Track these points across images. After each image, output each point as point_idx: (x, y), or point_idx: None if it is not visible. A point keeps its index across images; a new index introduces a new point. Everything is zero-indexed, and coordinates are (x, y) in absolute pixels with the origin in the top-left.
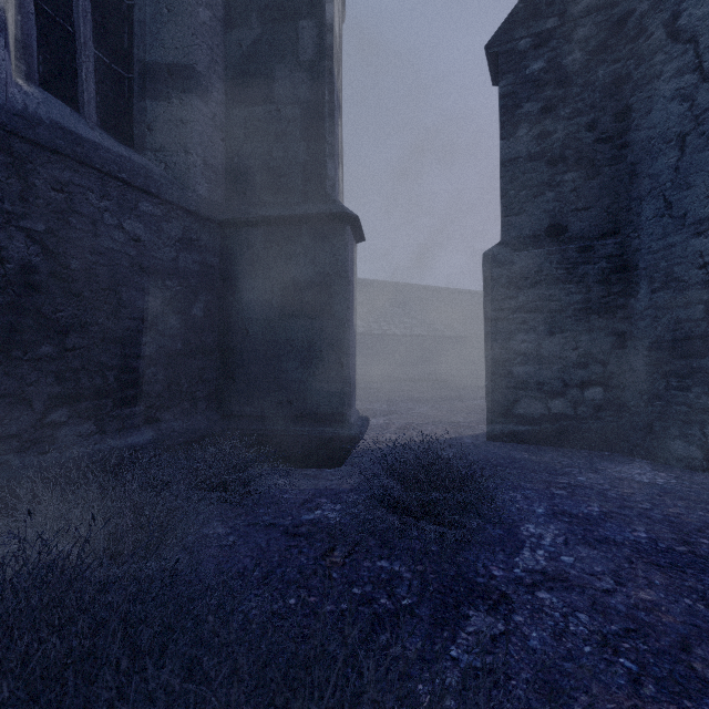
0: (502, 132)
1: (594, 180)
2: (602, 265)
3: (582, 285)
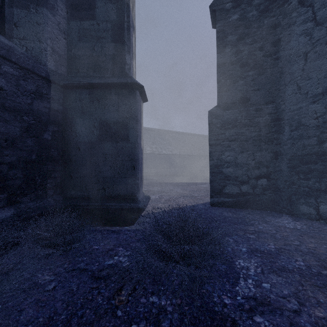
0: (218, 50)
1: (262, 75)
2: (266, 117)
3: (257, 127)
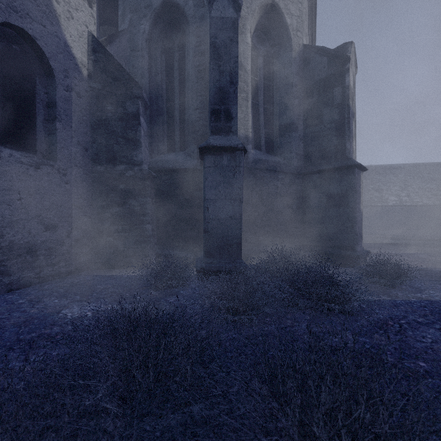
0: None
1: None
2: None
3: None
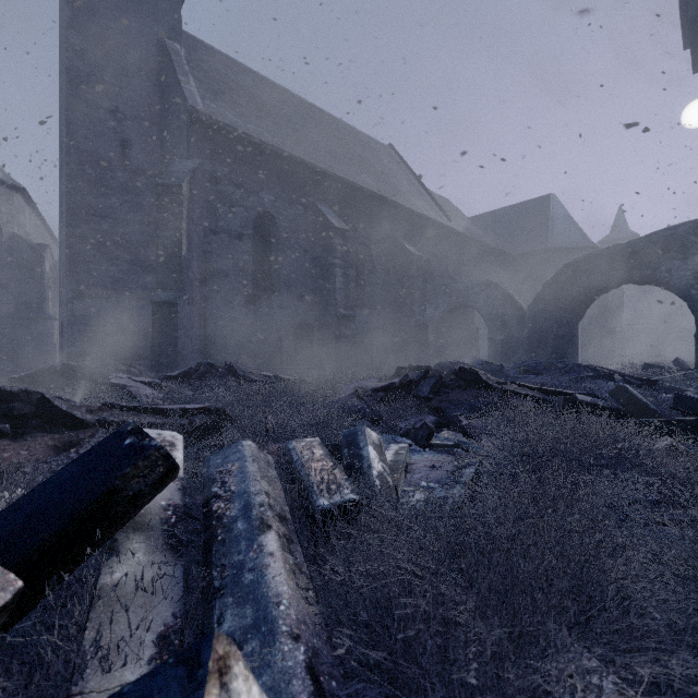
0: None
1: None
2: None
3: None
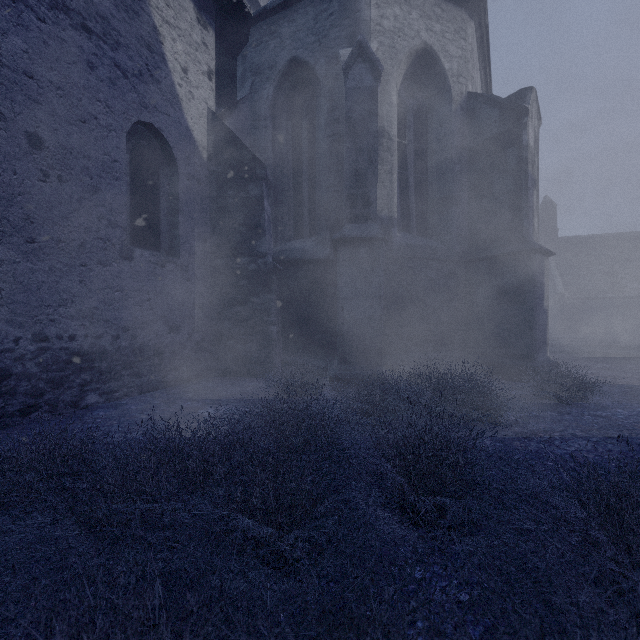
0: None
1: None
2: None
3: None
